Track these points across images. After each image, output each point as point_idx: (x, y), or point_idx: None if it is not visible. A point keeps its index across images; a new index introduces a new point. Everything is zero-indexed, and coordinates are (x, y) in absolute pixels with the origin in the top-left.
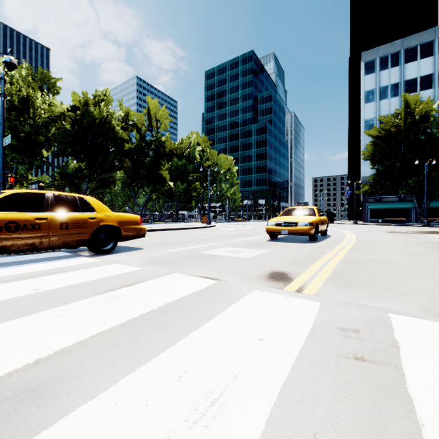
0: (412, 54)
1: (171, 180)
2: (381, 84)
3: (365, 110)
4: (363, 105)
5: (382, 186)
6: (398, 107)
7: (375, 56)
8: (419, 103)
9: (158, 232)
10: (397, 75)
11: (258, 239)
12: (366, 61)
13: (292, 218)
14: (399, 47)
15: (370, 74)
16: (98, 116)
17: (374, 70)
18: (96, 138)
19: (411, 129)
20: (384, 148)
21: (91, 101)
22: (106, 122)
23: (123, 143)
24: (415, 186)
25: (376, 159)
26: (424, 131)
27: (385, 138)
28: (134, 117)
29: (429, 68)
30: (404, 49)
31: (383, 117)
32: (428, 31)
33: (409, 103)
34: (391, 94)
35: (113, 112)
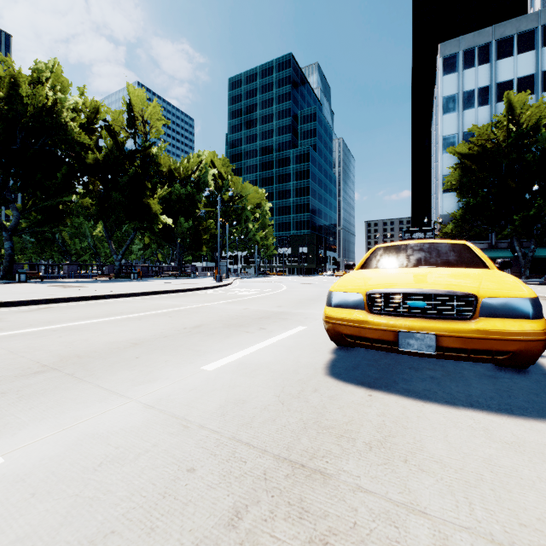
0: (507, 47)
1: (170, 216)
2: (464, 87)
3: (443, 123)
4: (441, 117)
5: (472, 227)
6: (488, 119)
7: (457, 49)
8: (527, 106)
9: (73, 304)
10: (487, 76)
11: (296, 347)
12: (445, 55)
13: (433, 276)
14: (489, 37)
15: (451, 74)
16: (31, 100)
17: (455, 69)
18: (35, 141)
19: (515, 144)
20: (475, 172)
21: (24, 77)
22: (52, 115)
23: (87, 152)
24: (521, 226)
25: (464, 188)
26: (529, 149)
27: (478, 157)
28: (104, 112)
29: (530, 66)
30: (496, 40)
31: (475, 127)
32: (528, 15)
33: (513, 105)
34: (478, 101)
35: (65, 100)
